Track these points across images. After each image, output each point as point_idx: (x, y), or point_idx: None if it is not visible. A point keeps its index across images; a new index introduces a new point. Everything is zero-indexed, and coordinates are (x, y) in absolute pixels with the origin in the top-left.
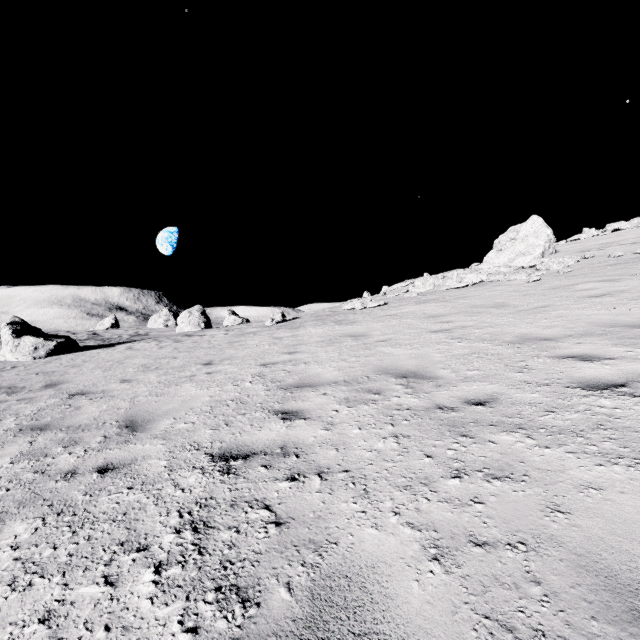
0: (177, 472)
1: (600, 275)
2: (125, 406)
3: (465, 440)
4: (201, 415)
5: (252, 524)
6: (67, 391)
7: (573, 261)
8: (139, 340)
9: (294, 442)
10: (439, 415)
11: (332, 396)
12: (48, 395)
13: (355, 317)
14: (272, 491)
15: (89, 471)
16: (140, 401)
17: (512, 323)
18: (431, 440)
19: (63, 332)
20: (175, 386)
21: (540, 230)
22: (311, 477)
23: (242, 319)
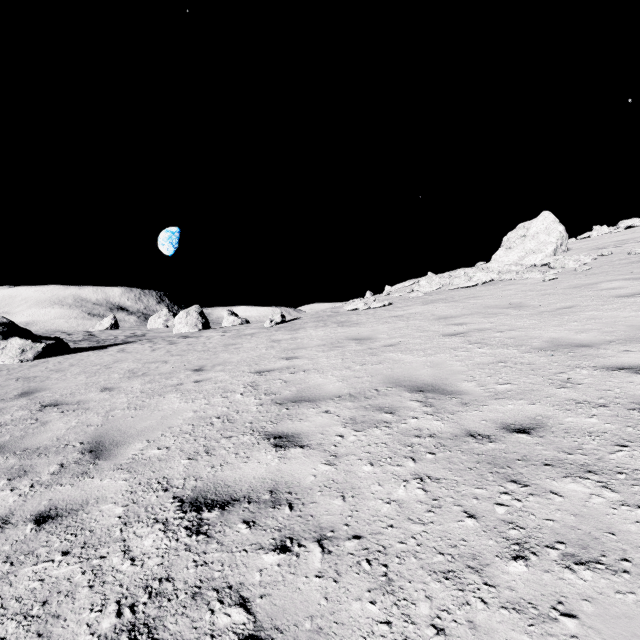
0: (132, 527)
1: (624, 273)
2: (97, 422)
3: (517, 489)
4: (179, 437)
5: (218, 638)
6: (40, 401)
7: (590, 258)
8: (134, 341)
9: (287, 483)
10: (473, 446)
11: (335, 415)
12: (18, 406)
13: (358, 318)
14: (253, 570)
15: (24, 520)
16: (115, 416)
17: (537, 326)
18: (469, 487)
19: (59, 333)
20: (158, 397)
21: (552, 227)
22: (308, 546)
23: (241, 319)
